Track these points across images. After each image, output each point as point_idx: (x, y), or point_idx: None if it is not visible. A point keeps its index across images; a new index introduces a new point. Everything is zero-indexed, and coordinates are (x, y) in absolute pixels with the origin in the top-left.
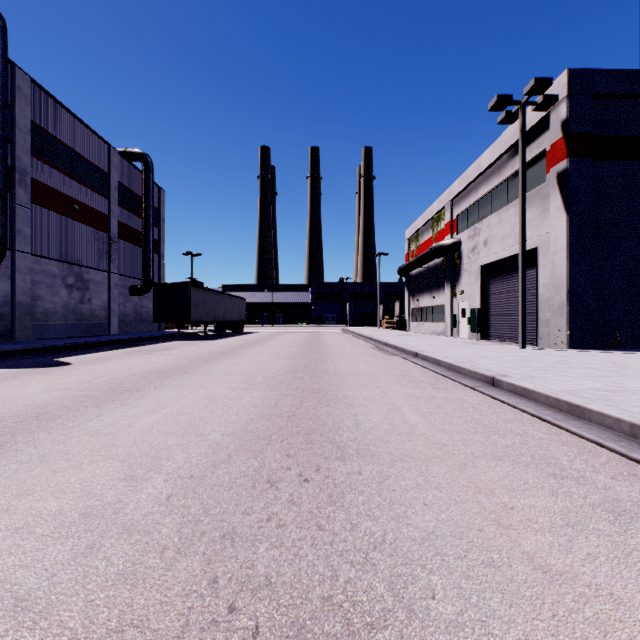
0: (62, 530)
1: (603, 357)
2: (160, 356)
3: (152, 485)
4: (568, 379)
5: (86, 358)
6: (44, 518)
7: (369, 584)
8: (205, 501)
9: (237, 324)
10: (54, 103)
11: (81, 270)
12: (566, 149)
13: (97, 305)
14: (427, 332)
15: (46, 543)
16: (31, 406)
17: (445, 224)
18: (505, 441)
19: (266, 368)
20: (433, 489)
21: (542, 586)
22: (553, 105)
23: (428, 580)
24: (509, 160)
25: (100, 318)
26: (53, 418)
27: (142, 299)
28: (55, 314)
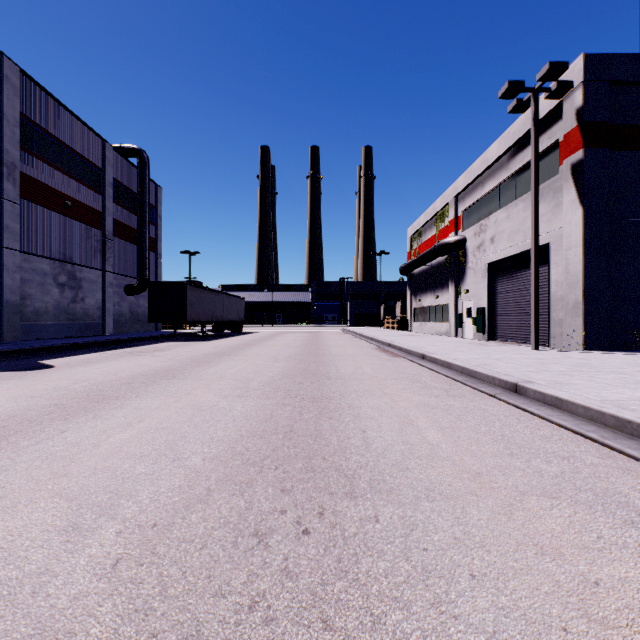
0: None
1: (626, 359)
2: (151, 358)
3: (99, 540)
4: (602, 386)
5: (72, 360)
6: None
7: None
8: (165, 570)
9: (236, 324)
10: (45, 95)
11: (74, 268)
12: (581, 139)
13: (91, 304)
14: (430, 332)
15: None
16: None
17: (449, 221)
18: (551, 468)
19: (263, 372)
20: (478, 548)
21: None
22: (567, 92)
23: None
24: (518, 153)
25: (94, 318)
26: (7, 435)
27: (138, 298)
28: (46, 314)
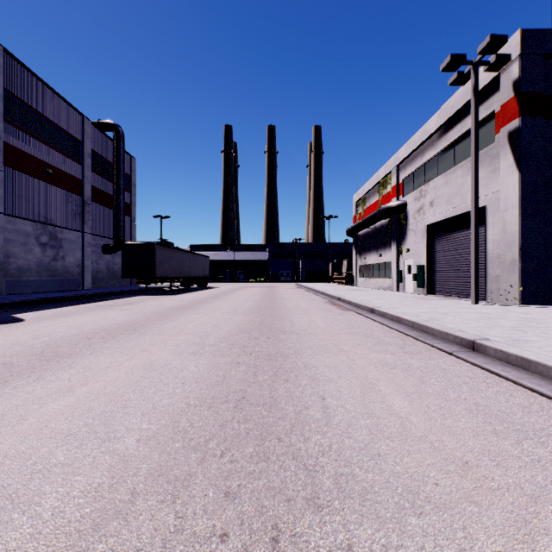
0: None
1: None
2: (119, 311)
3: None
4: None
5: (44, 314)
6: None
7: None
8: None
9: (201, 280)
10: (28, 73)
11: (55, 230)
12: (518, 108)
13: (71, 262)
14: (374, 287)
15: None
16: None
17: (391, 188)
18: (551, 454)
19: (221, 326)
20: None
21: None
22: (505, 65)
23: None
24: (456, 124)
25: (74, 274)
26: None
27: (114, 257)
28: (29, 270)
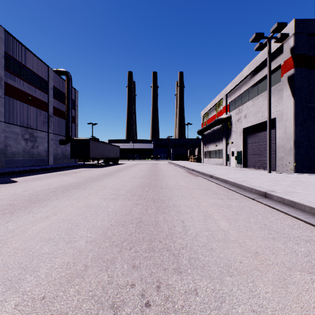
0: None
1: None
2: (69, 177)
3: None
4: (314, 194)
5: (28, 178)
6: None
7: None
8: None
9: (115, 159)
10: (17, 43)
11: (32, 131)
12: (293, 63)
13: (41, 149)
14: (213, 163)
15: None
16: None
17: (223, 107)
18: (301, 248)
19: (127, 184)
20: None
21: None
22: (286, 39)
23: None
24: (259, 71)
25: (43, 156)
26: None
27: (66, 146)
28: (18, 154)
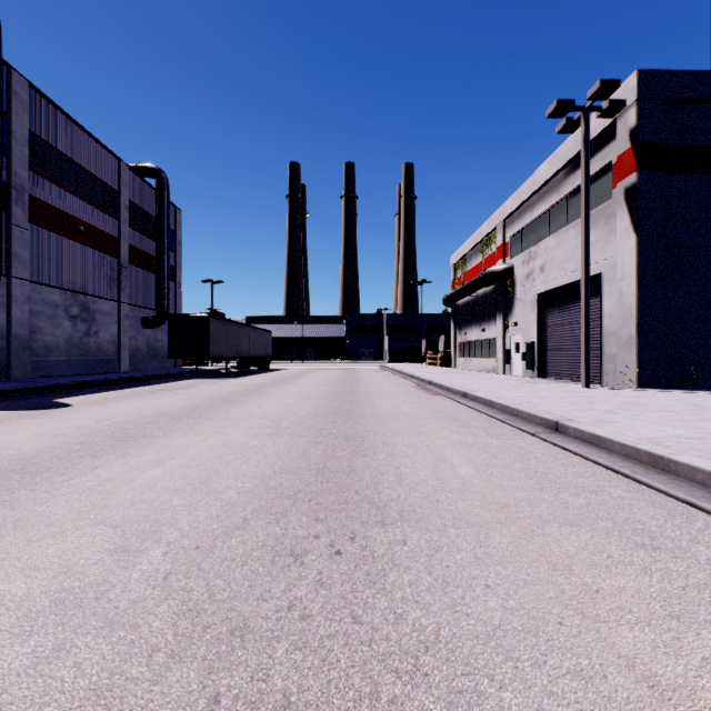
0: (26, 623)
1: (679, 398)
2: (174, 396)
3: (147, 559)
4: (644, 424)
5: (89, 399)
6: (6, 606)
7: (421, 705)
8: (211, 581)
9: (263, 360)
10: (56, 111)
11: (87, 299)
12: (635, 161)
13: (105, 339)
14: (476, 369)
15: (2, 642)
16: (16, 456)
17: (496, 248)
18: (578, 500)
19: (294, 410)
20: (496, 565)
21: (651, 709)
22: (620, 111)
23: (499, 699)
24: (569, 175)
25: (108, 353)
26: (39, 471)
27: (156, 332)
28: (57, 349)
